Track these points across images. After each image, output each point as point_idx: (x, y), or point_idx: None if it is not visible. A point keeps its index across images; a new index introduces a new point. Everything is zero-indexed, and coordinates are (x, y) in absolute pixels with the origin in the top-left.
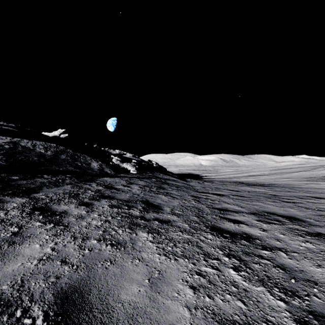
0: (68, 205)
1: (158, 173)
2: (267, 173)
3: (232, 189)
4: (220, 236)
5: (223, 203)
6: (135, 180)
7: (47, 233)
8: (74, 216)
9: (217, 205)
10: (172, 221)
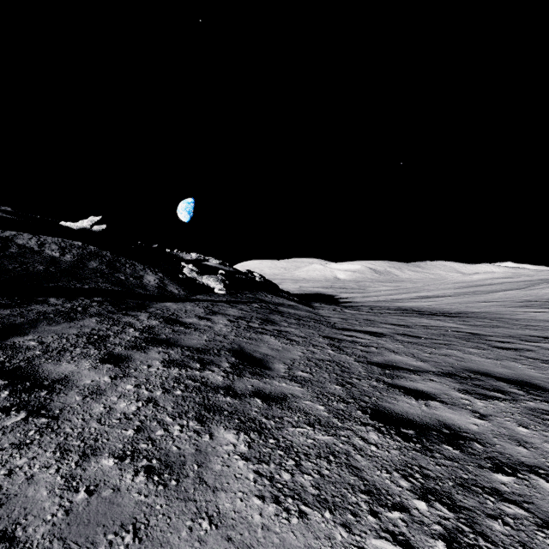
0: (77, 362)
1: (264, 293)
2: (450, 294)
3: (396, 323)
4: (396, 436)
5: (386, 352)
6: (222, 306)
7: (2, 439)
8: (81, 390)
9: (375, 357)
10: (291, 396)
